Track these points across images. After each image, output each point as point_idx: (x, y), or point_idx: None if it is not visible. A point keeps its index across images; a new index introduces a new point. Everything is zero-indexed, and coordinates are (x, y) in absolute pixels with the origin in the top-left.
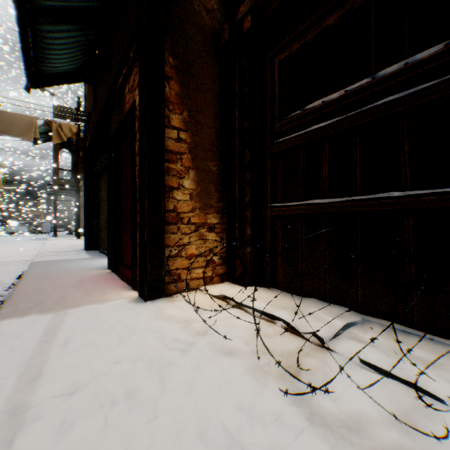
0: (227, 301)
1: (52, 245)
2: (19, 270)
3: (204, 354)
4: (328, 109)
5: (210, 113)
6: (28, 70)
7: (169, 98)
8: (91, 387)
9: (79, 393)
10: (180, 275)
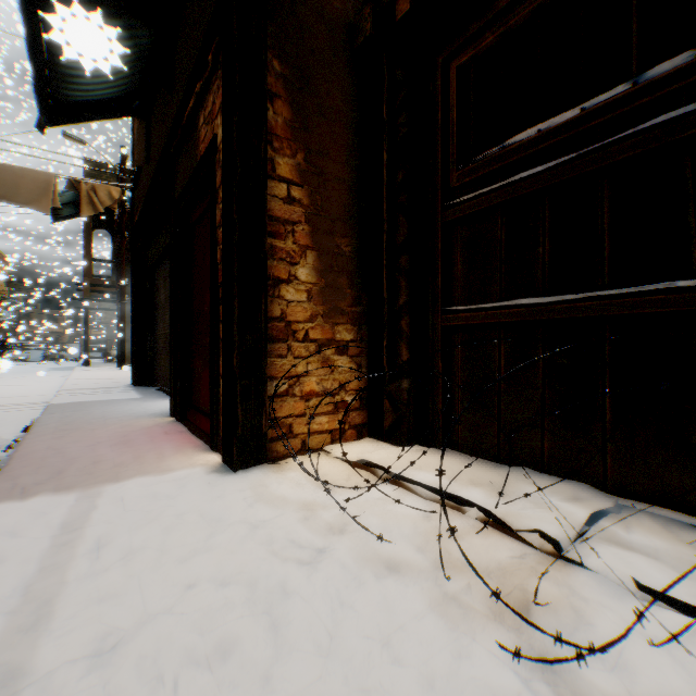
0: (373, 472)
1: (81, 379)
2: (27, 418)
3: (346, 569)
4: (549, 142)
5: (340, 157)
6: (41, 96)
7: (273, 130)
8: (142, 639)
9: (121, 652)
10: (291, 427)
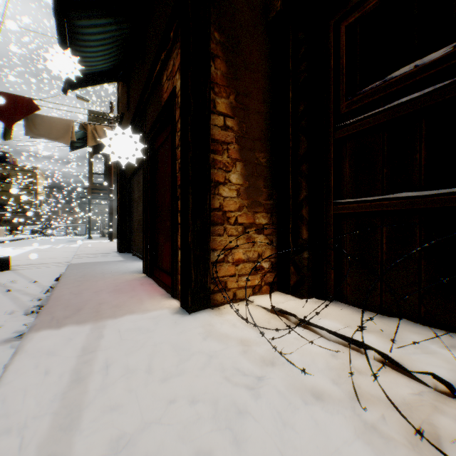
0: (286, 317)
1: (87, 247)
2: (56, 272)
3: (282, 395)
4: (425, 74)
5: (259, 97)
6: None
7: (214, 80)
8: (143, 444)
9: (129, 453)
10: (226, 284)
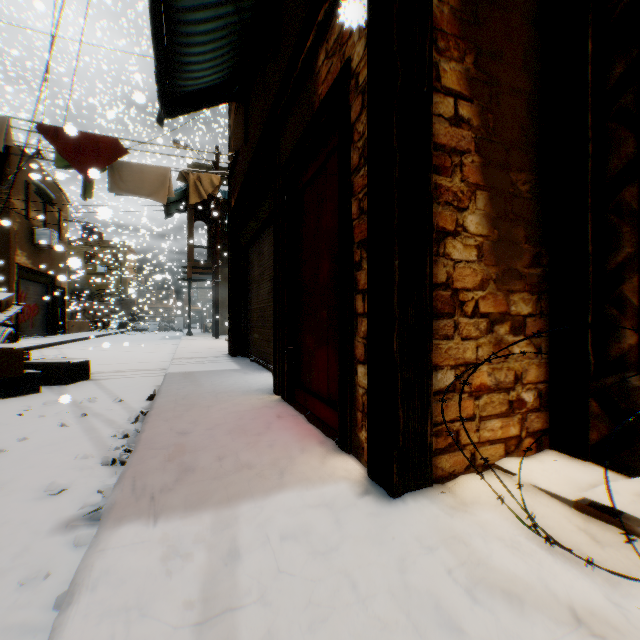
0: (636, 533)
1: (187, 348)
2: (149, 385)
3: None
4: None
5: (515, 61)
6: (160, 90)
7: (437, 25)
8: None
9: None
10: (458, 435)
